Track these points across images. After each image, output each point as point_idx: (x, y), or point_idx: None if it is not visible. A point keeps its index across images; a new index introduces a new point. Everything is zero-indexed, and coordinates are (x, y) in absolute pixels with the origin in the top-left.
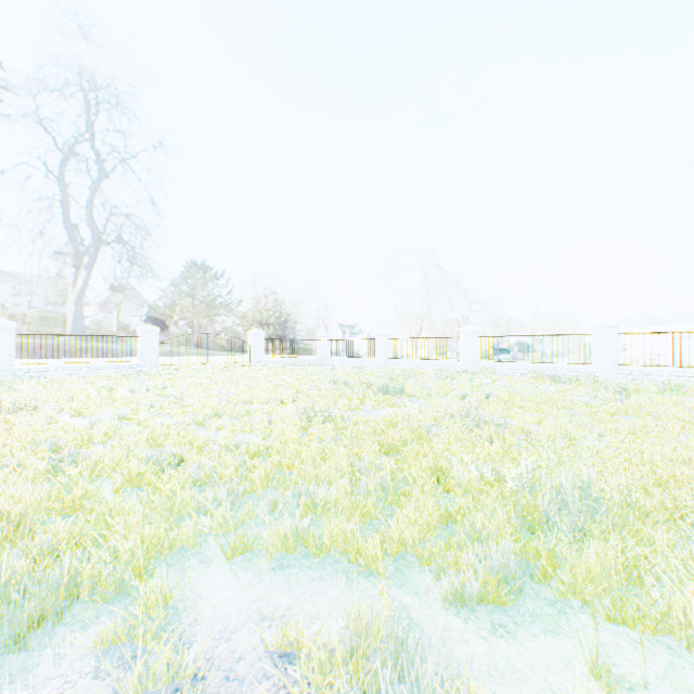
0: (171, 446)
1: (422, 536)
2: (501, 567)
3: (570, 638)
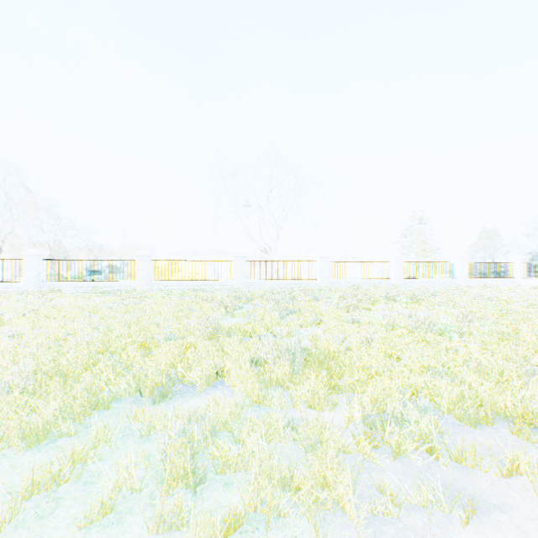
0: None
1: None
2: None
3: None
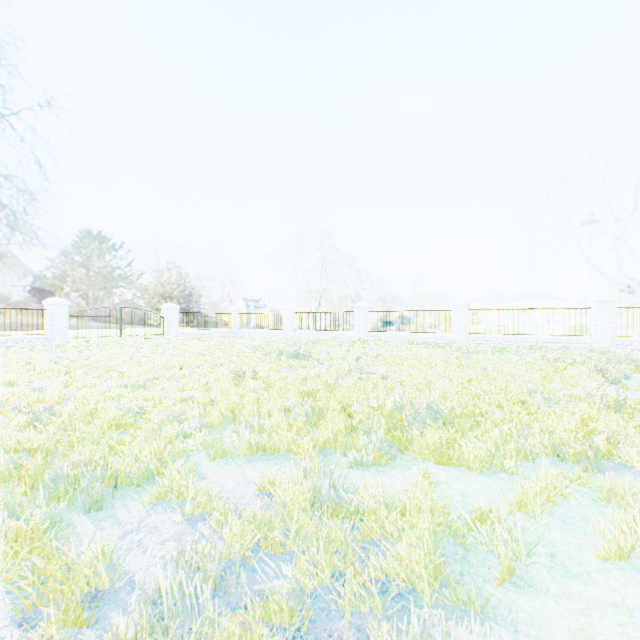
0: (135, 400)
1: (336, 439)
2: (382, 446)
3: (416, 471)
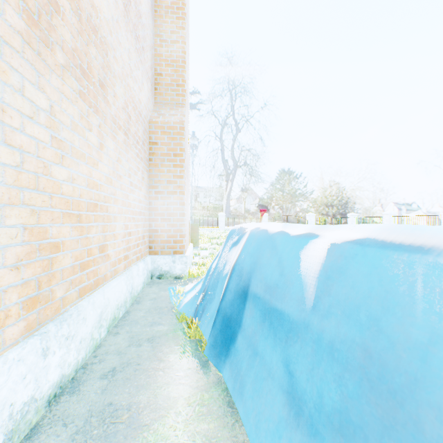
0: None
1: None
2: None
3: None
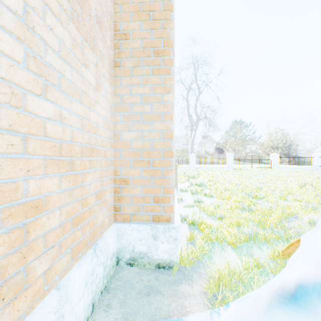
0: (259, 185)
1: None
2: None
3: None
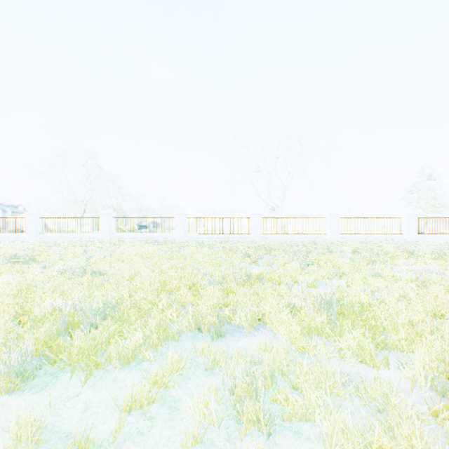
0: None
1: None
2: (22, 366)
3: (51, 389)
